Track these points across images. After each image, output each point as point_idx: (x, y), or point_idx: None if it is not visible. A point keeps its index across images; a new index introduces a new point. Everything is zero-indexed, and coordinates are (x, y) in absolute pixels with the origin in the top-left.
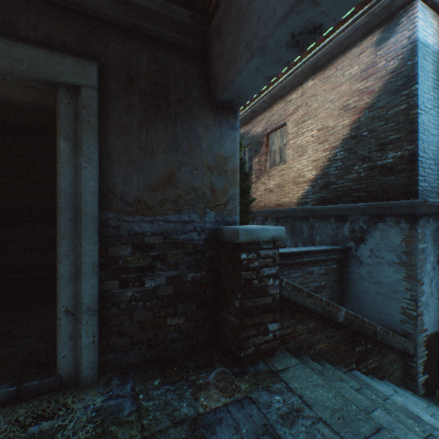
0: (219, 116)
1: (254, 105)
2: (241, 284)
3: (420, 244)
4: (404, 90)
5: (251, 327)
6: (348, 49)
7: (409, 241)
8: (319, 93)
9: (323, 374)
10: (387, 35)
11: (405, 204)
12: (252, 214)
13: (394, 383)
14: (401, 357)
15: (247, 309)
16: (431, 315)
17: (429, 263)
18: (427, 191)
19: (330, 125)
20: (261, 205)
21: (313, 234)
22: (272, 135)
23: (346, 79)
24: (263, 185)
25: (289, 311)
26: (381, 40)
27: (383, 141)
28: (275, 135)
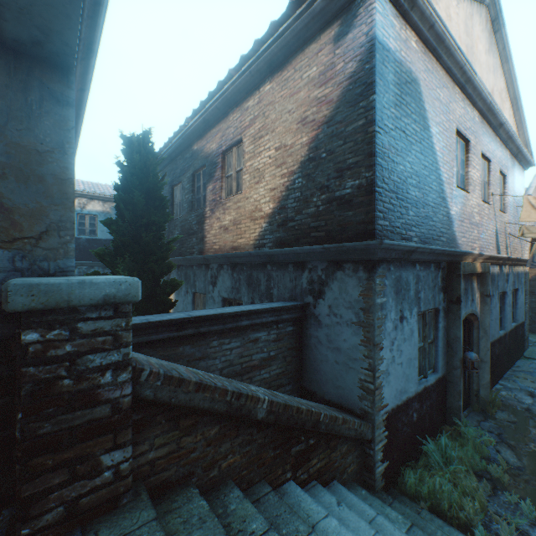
0: (24, 72)
1: (207, 113)
2: (23, 392)
3: (378, 298)
4: (362, 100)
5: (54, 471)
6: (306, 45)
7: (367, 295)
8: (278, 101)
9: (203, 525)
10: (346, 29)
11: (361, 247)
12: (206, 260)
13: (349, 481)
14: (358, 445)
15: (42, 437)
16: (393, 386)
17: (390, 321)
18: (388, 232)
19: (289, 143)
20: (216, 248)
21: (270, 287)
22: (229, 154)
23: (304, 84)
24: (218, 221)
25: (168, 418)
26: (339, 35)
27: (342, 166)
28: (232, 154)
